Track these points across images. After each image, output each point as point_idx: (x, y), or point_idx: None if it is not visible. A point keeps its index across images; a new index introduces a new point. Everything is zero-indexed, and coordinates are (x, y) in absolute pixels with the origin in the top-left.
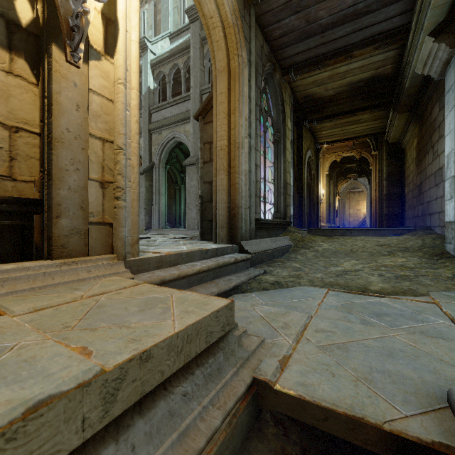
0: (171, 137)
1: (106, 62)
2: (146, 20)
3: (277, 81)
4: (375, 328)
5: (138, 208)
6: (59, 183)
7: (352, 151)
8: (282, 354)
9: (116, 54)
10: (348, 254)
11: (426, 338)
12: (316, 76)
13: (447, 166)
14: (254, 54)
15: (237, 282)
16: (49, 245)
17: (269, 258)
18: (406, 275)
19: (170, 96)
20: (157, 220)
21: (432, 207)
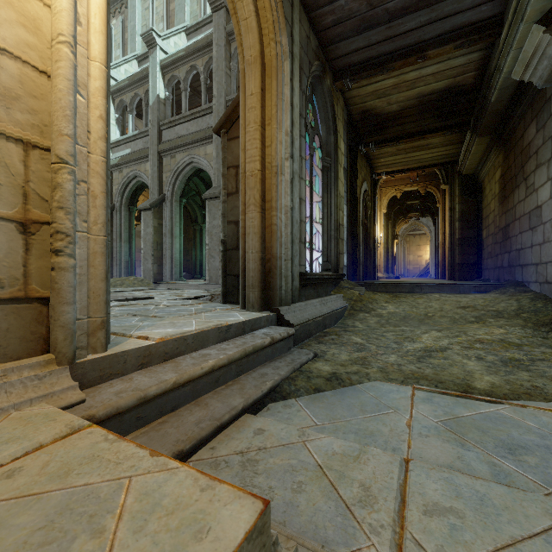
0: (188, 162)
1: (33, 1)
2: (156, 9)
3: (327, 88)
4: (528, 495)
5: (103, 268)
6: None
7: (416, 185)
8: None
9: None
10: (422, 320)
11: None
12: (378, 84)
13: None
14: (297, 44)
15: (274, 380)
16: None
17: (318, 329)
18: (516, 358)
19: (186, 108)
20: (169, 270)
21: (525, 257)
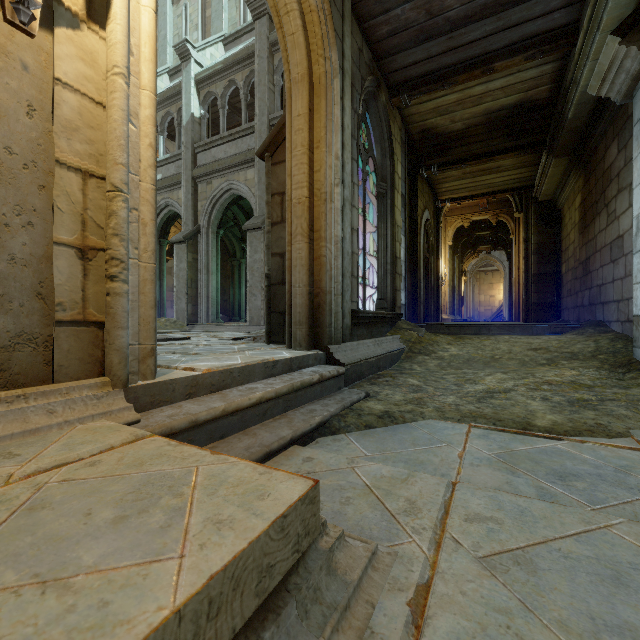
0: (226, 188)
1: (90, 35)
2: (190, 16)
3: (382, 105)
4: (568, 509)
5: (153, 295)
6: None
7: (486, 213)
8: (413, 583)
9: (109, 22)
10: (487, 362)
11: None
12: (439, 100)
13: (637, 233)
14: (348, 59)
15: (323, 416)
16: None
17: (371, 370)
18: (584, 399)
19: (224, 128)
20: (205, 311)
21: (606, 294)
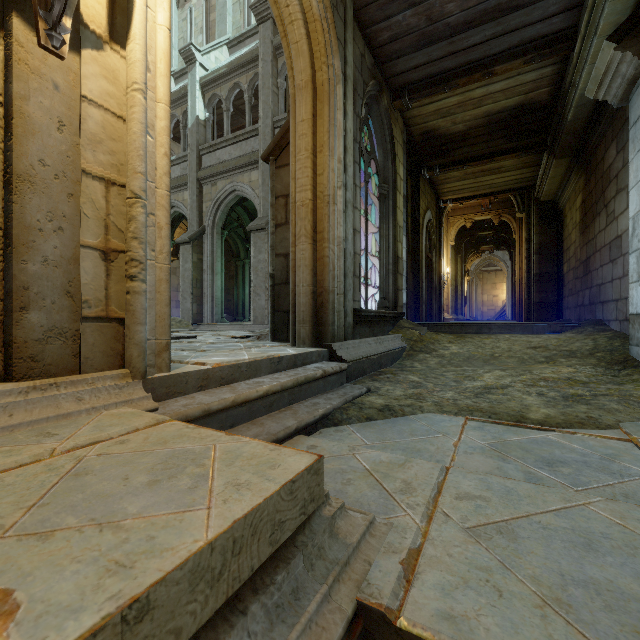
0: (230, 190)
1: (112, 55)
2: (194, 20)
3: (384, 108)
4: (551, 489)
5: (168, 294)
6: (25, 252)
7: (489, 213)
8: (406, 547)
9: (129, 42)
10: (487, 360)
11: (639, 508)
12: (440, 102)
13: (633, 233)
14: (351, 65)
15: (326, 408)
16: (7, 357)
17: (373, 368)
18: (578, 394)
19: (228, 130)
20: (210, 311)
21: (606, 293)
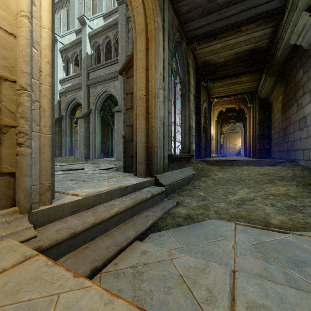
0: (104, 91)
1: None
2: (86, 4)
3: (184, 48)
4: (309, 295)
5: (50, 153)
6: None
7: (234, 104)
8: None
9: None
10: (238, 181)
11: None
12: (212, 46)
13: None
14: (167, 22)
15: (153, 219)
16: None
17: (179, 187)
18: (294, 205)
19: (103, 60)
20: (93, 153)
21: (297, 145)
